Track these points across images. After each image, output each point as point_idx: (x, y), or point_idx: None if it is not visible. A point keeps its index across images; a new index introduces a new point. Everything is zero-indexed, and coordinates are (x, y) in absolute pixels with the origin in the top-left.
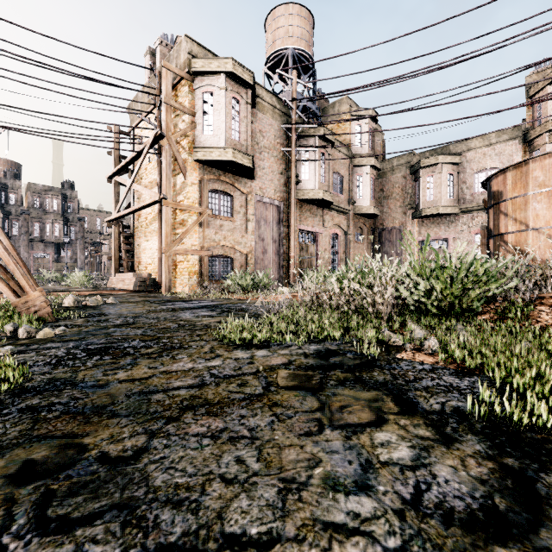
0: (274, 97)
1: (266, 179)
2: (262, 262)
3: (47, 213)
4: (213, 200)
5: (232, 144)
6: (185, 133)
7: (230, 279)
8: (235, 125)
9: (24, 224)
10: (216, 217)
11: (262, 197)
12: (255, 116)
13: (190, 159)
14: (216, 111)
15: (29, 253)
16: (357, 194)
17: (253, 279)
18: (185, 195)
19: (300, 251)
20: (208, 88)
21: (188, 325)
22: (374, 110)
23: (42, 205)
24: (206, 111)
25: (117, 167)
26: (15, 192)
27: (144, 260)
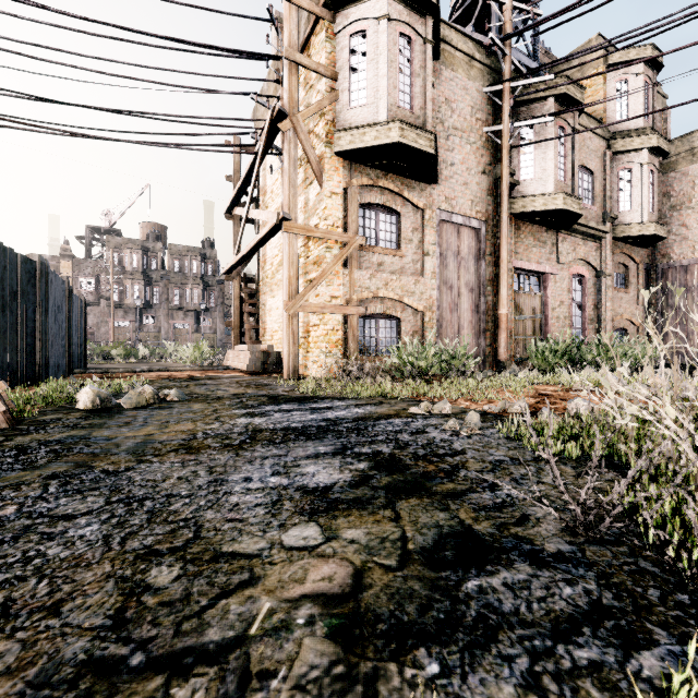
0: (471, 41)
1: (457, 183)
2: (450, 326)
3: (186, 277)
4: (367, 222)
5: (399, 116)
6: (319, 108)
7: (396, 356)
8: (403, 83)
9: (164, 291)
10: (371, 250)
11: (450, 215)
12: (438, 76)
13: (328, 153)
14: (370, 62)
15: (169, 323)
16: (620, 203)
17: (439, 356)
18: (321, 214)
19: (516, 306)
20: (357, 25)
21: (134, 668)
22: (656, 48)
23: (182, 269)
24: (355, 67)
25: (234, 193)
26: (156, 256)
27: (270, 326)
